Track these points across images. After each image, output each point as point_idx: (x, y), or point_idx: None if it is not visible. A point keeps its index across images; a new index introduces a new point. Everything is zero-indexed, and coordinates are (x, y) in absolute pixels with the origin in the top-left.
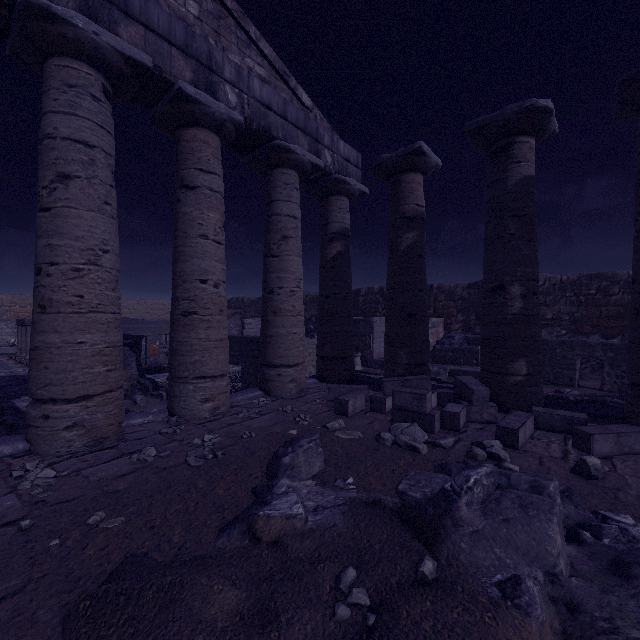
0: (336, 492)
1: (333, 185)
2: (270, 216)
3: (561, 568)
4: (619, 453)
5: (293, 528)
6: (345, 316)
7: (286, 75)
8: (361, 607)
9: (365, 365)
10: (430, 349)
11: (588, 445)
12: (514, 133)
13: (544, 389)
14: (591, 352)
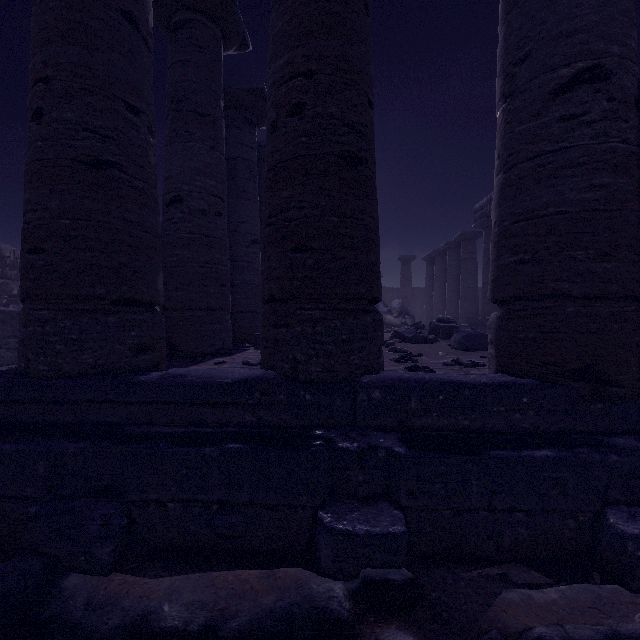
0: None
1: None
2: None
3: None
4: None
5: None
6: None
7: None
8: None
9: None
10: None
11: None
12: (258, 122)
13: None
14: None
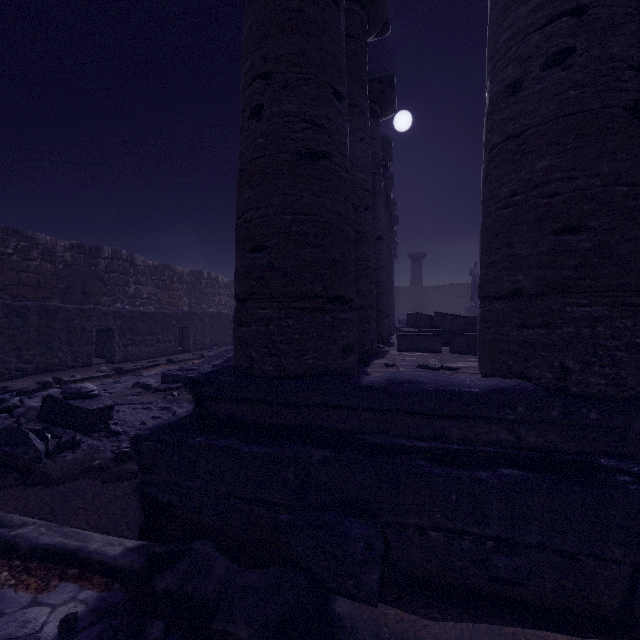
0: None
1: None
2: None
3: None
4: None
5: None
6: None
7: None
8: None
9: None
10: None
11: None
12: (382, 113)
13: (81, 374)
14: (106, 321)
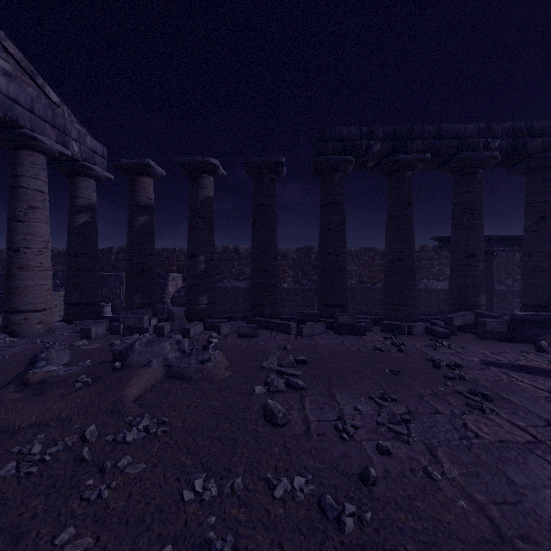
0: (79, 366)
1: (81, 169)
2: (16, 187)
3: (169, 357)
4: (232, 332)
5: (51, 376)
6: (92, 271)
7: (33, 73)
8: (87, 382)
9: (116, 313)
10: (171, 296)
11: (220, 331)
12: (201, 171)
13: None
14: None
